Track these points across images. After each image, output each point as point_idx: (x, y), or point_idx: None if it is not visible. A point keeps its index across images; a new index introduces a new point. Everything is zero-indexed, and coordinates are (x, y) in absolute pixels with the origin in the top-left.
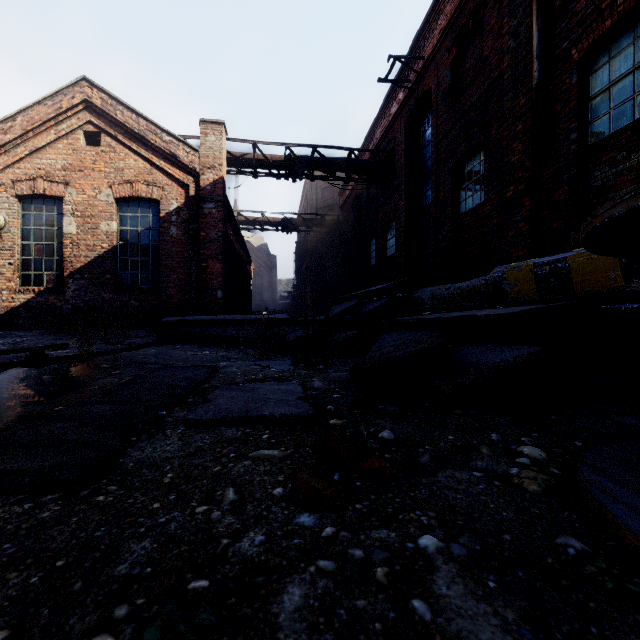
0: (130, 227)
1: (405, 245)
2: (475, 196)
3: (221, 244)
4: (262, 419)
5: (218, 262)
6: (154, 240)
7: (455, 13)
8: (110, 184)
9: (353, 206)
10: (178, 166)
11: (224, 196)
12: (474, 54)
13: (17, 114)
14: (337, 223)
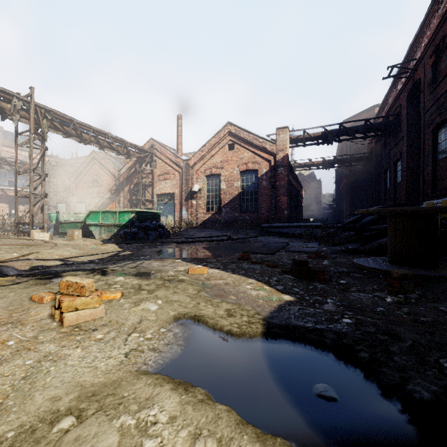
0: (245, 183)
1: (406, 176)
2: (446, 149)
3: (286, 187)
4: (303, 252)
5: (285, 196)
6: (255, 188)
7: (432, 36)
8: (238, 165)
9: (375, 146)
10: (266, 152)
11: (288, 163)
12: (445, 61)
13: (206, 143)
14: (363, 158)
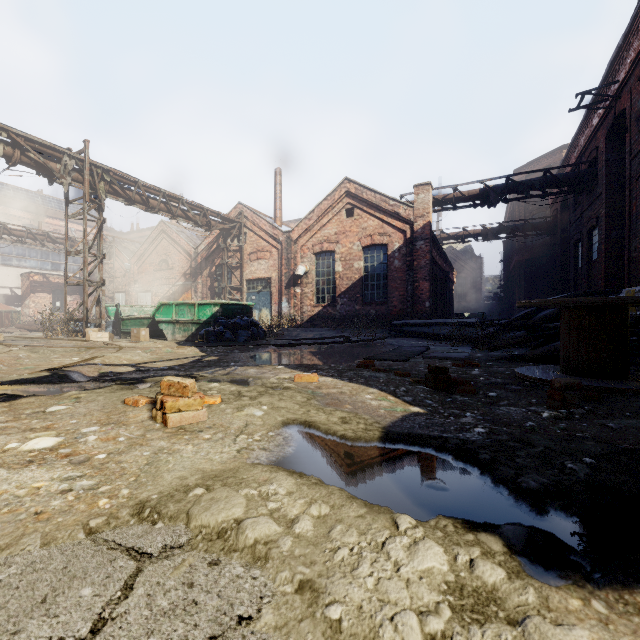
0: (370, 263)
1: (605, 251)
2: None
3: (428, 269)
4: (448, 358)
5: (426, 282)
6: (384, 270)
7: None
8: (359, 239)
9: (562, 206)
10: (399, 219)
11: (430, 234)
12: None
13: (314, 208)
14: (543, 225)
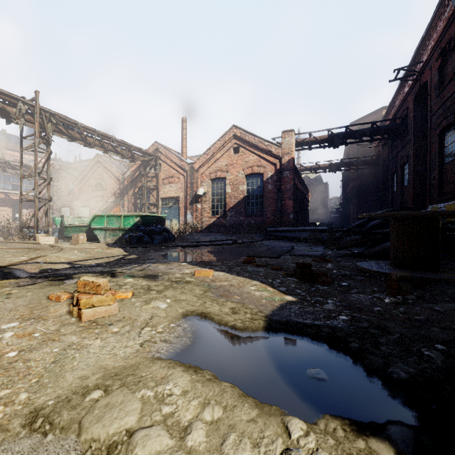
0: (251, 187)
1: (413, 180)
2: (453, 152)
3: (292, 191)
4: (308, 255)
5: (290, 200)
6: (261, 192)
7: (439, 39)
8: (243, 169)
9: (383, 148)
10: (271, 155)
11: (293, 166)
12: (452, 64)
13: (211, 147)
14: (370, 161)
